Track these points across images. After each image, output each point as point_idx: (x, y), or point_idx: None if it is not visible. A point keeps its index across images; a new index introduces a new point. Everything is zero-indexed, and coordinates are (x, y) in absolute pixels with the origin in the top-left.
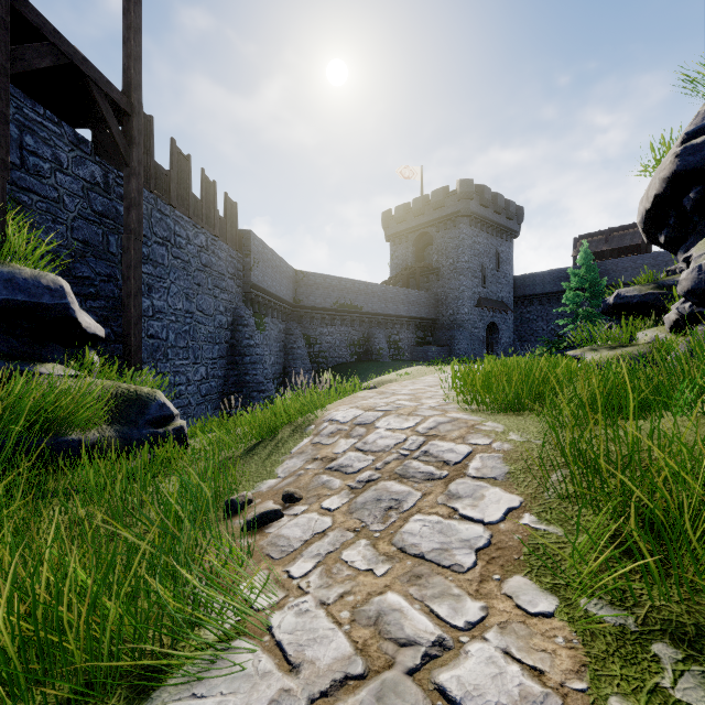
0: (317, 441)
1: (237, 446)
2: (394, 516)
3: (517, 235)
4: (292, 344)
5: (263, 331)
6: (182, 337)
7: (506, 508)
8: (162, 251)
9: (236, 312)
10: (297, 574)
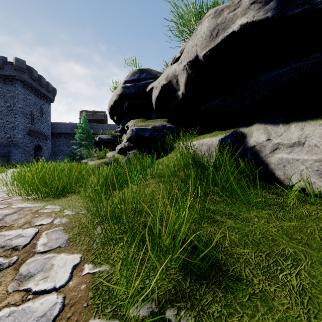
0: None
1: None
2: None
3: (53, 101)
4: None
5: None
6: None
7: (71, 267)
8: None
9: None
10: None
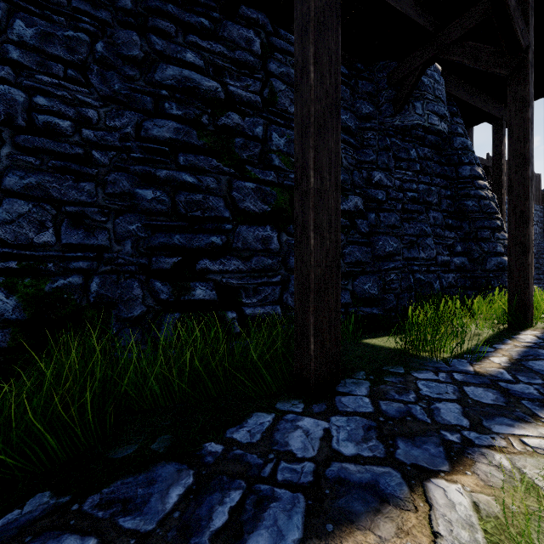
0: None
1: None
2: None
3: None
4: None
5: None
6: None
7: None
8: None
9: (539, 246)
10: None
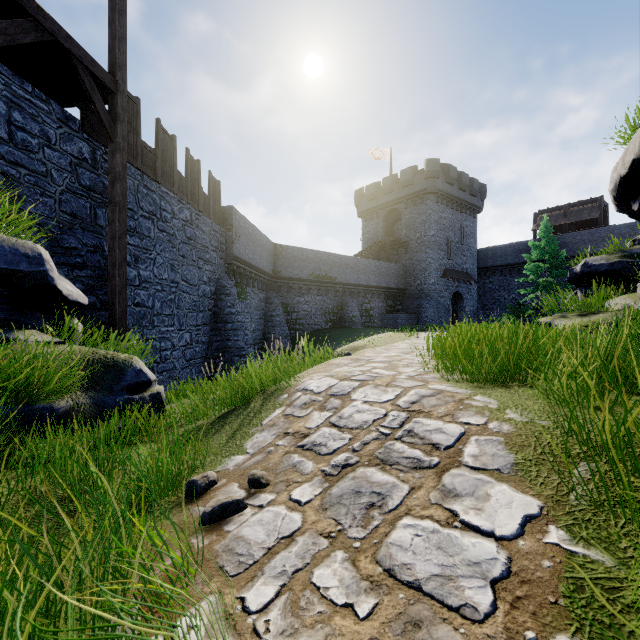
0: (290, 412)
1: (211, 413)
2: (378, 517)
3: (480, 210)
4: (271, 312)
5: (245, 299)
6: (167, 305)
7: (521, 515)
8: (148, 225)
9: (219, 282)
10: (255, 605)
